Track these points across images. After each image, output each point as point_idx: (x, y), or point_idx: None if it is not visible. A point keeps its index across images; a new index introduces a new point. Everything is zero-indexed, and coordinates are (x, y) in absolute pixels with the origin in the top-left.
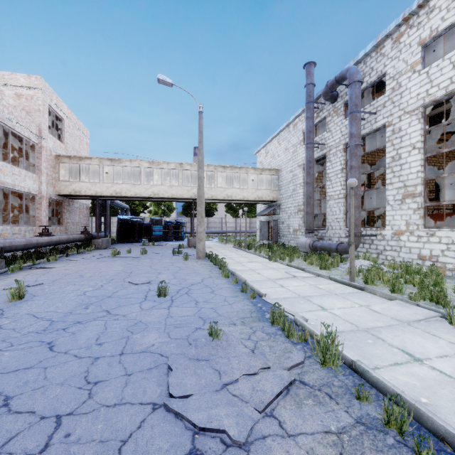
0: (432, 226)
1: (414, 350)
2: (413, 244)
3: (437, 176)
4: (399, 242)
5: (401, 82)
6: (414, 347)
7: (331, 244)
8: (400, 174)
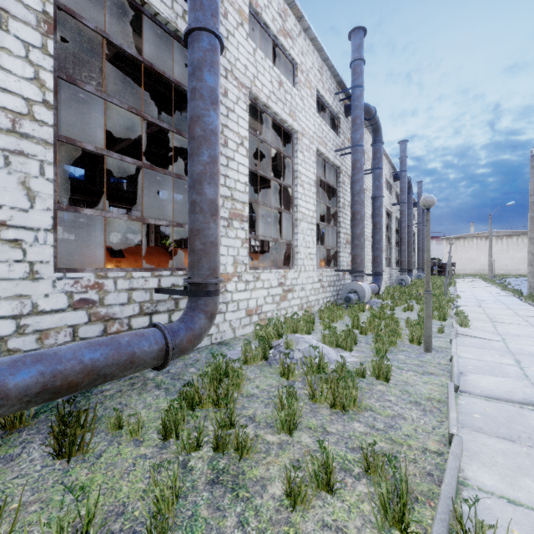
0: (144, 266)
1: (532, 332)
2: (242, 295)
3: (256, 201)
4: (226, 295)
5: (228, 11)
6: (528, 332)
7: (127, 340)
8: (227, 174)
